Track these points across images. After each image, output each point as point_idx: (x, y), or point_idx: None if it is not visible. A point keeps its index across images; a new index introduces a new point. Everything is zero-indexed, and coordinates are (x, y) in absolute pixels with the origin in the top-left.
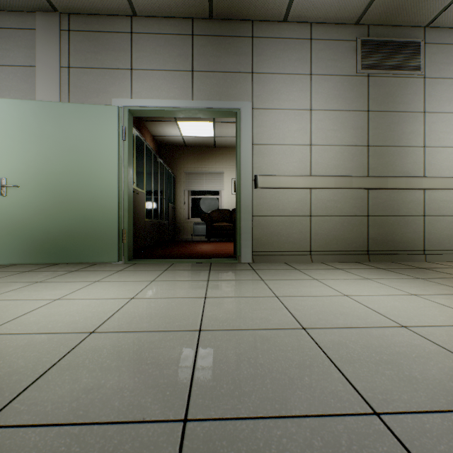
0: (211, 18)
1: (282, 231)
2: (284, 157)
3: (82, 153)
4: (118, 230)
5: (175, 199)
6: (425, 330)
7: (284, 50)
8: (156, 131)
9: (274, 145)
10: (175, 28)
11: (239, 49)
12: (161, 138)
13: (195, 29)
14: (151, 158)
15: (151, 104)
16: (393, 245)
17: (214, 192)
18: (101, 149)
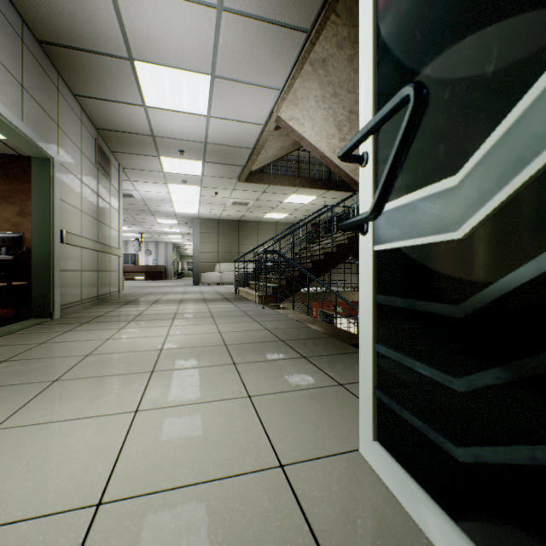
0: (38, 40)
1: (72, 285)
2: (73, 217)
3: None
4: None
5: None
6: (211, 307)
7: (73, 120)
8: None
9: (68, 204)
10: (9, 12)
11: (52, 94)
12: None
13: (25, 35)
14: None
15: None
16: (104, 291)
17: None
18: None
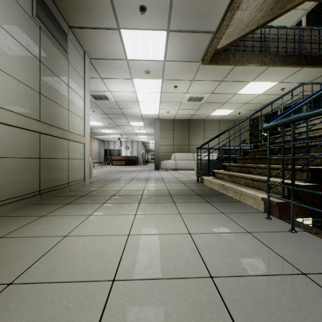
0: None
1: None
2: None
3: None
4: None
5: None
6: (193, 230)
7: None
8: None
9: None
10: None
11: None
12: None
13: None
14: None
15: None
16: (55, 182)
17: None
18: None
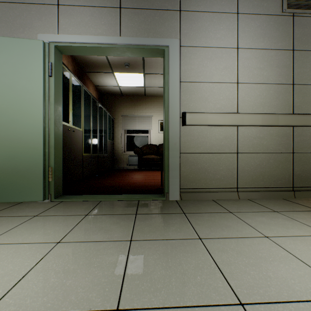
0: None
1: (210, 168)
2: (212, 95)
3: (4, 88)
4: (43, 168)
5: (114, 137)
6: None
7: None
8: (97, 81)
9: (201, 83)
10: None
11: None
12: (102, 88)
13: None
14: (90, 102)
15: (78, 40)
16: None
17: (144, 131)
18: (24, 84)
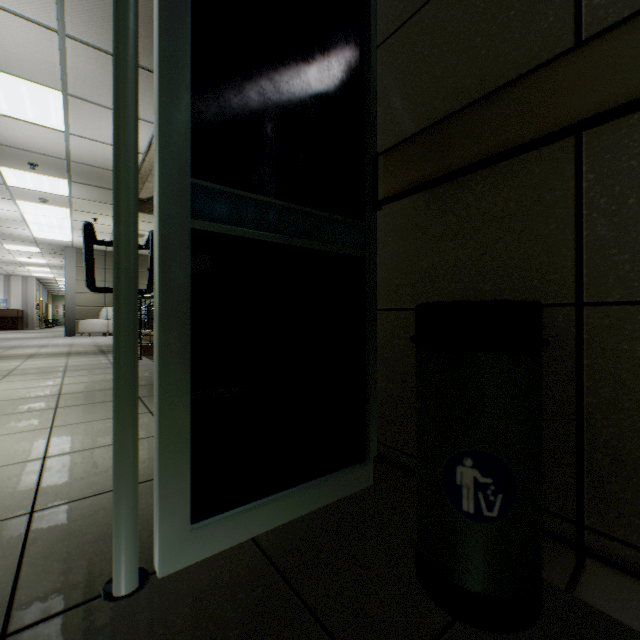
0: None
1: None
2: None
3: None
4: None
5: None
6: (72, 361)
7: None
8: None
9: None
10: None
11: None
12: None
13: None
14: None
15: None
16: None
17: None
18: None
